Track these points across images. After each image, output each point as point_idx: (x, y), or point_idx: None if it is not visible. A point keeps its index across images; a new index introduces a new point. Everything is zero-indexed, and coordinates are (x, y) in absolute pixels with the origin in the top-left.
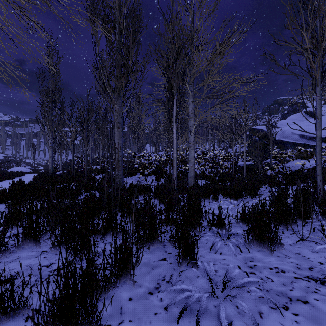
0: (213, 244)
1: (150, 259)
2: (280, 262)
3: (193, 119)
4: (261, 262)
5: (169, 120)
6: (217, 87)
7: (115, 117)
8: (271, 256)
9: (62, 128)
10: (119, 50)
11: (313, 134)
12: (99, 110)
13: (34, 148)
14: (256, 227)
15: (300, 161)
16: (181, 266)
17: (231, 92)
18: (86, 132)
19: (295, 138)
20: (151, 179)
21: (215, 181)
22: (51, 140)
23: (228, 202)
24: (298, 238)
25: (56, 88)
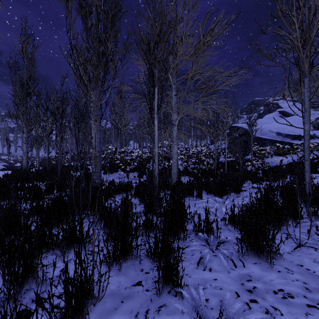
0: (200, 257)
1: (120, 283)
2: (283, 279)
3: (176, 113)
4: (261, 282)
5: (150, 111)
6: (201, 81)
7: (92, 109)
8: (271, 272)
9: (39, 122)
10: (97, 36)
11: (301, 128)
12: (79, 104)
13: (8, 144)
14: (252, 235)
15: (277, 158)
16: (160, 295)
17: (215, 86)
18: (60, 125)
19: (272, 136)
20: (133, 176)
21: (198, 177)
22: (26, 134)
23: (213, 200)
24: (294, 242)
25: (31, 79)
